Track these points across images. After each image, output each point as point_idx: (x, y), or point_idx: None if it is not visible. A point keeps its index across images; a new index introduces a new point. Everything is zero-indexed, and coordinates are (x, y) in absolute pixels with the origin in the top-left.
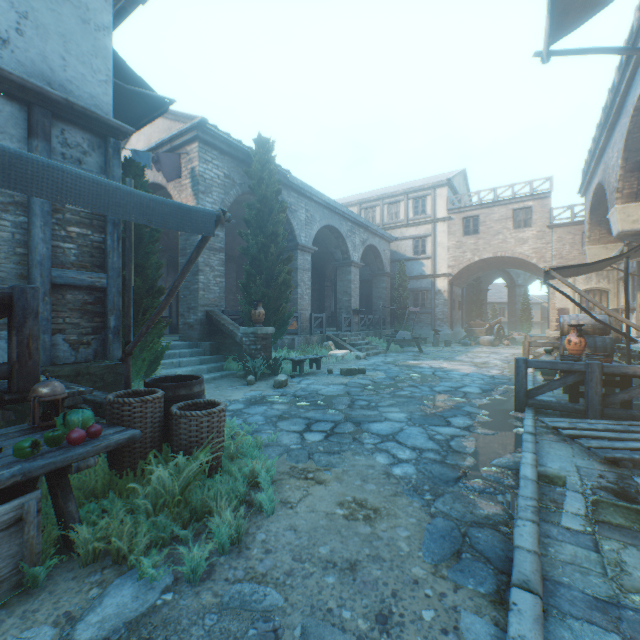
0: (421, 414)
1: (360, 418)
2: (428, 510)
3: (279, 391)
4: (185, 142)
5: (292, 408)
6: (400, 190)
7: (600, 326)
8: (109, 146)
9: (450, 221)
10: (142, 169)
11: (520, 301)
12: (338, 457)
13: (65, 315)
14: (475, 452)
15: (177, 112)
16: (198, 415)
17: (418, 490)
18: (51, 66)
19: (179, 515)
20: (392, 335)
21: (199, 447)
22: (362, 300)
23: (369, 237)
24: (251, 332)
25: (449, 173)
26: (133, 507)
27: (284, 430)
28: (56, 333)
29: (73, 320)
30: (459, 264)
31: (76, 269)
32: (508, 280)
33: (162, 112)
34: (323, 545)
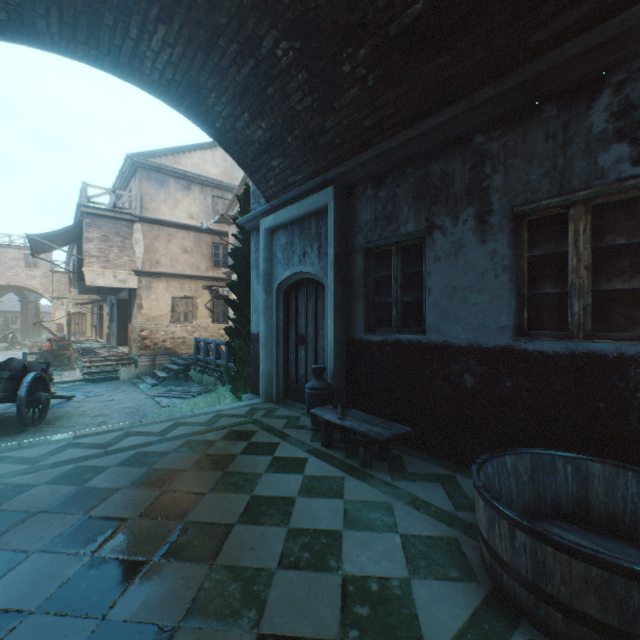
0: None
1: None
2: None
3: None
4: None
5: None
6: None
7: (64, 338)
8: None
9: None
10: None
11: (34, 314)
12: None
13: None
14: None
15: None
16: None
17: None
18: None
19: None
20: None
21: None
22: None
23: None
24: None
25: None
26: None
27: None
28: None
29: None
30: None
31: None
32: (22, 296)
33: None
34: None
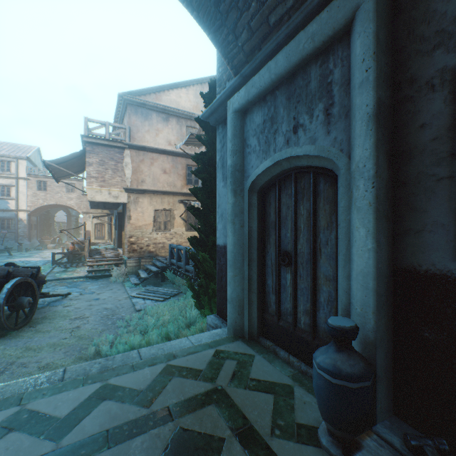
0: None
1: None
2: None
3: None
4: None
5: None
6: None
7: (84, 241)
8: None
9: (30, 180)
10: None
11: (74, 224)
12: None
13: None
14: None
15: None
16: None
17: None
18: None
19: None
20: None
21: None
22: None
23: None
24: None
25: (29, 147)
26: None
27: None
28: None
29: None
30: (36, 205)
31: None
32: (68, 212)
33: None
34: None
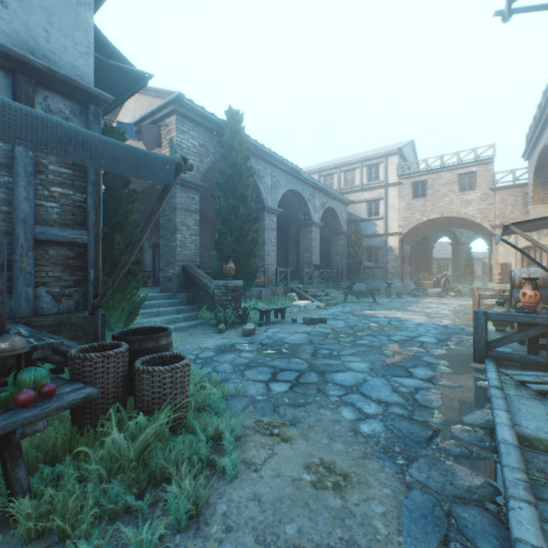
0: (382, 364)
1: (323, 367)
2: (402, 478)
3: (247, 339)
4: (164, 115)
5: (259, 356)
6: (355, 159)
7: None
8: (89, 112)
9: (400, 186)
10: (122, 135)
11: (463, 257)
12: (303, 410)
13: (48, 269)
14: (442, 407)
15: (157, 89)
16: (161, 371)
17: (388, 452)
18: (34, 37)
19: (136, 481)
20: (349, 287)
21: (162, 403)
22: (321, 256)
23: (328, 200)
24: (222, 285)
25: (399, 143)
26: (88, 471)
27: (250, 379)
28: (39, 286)
29: (56, 274)
30: (409, 224)
31: (58, 226)
32: (452, 238)
33: (142, 86)
34: (289, 522)
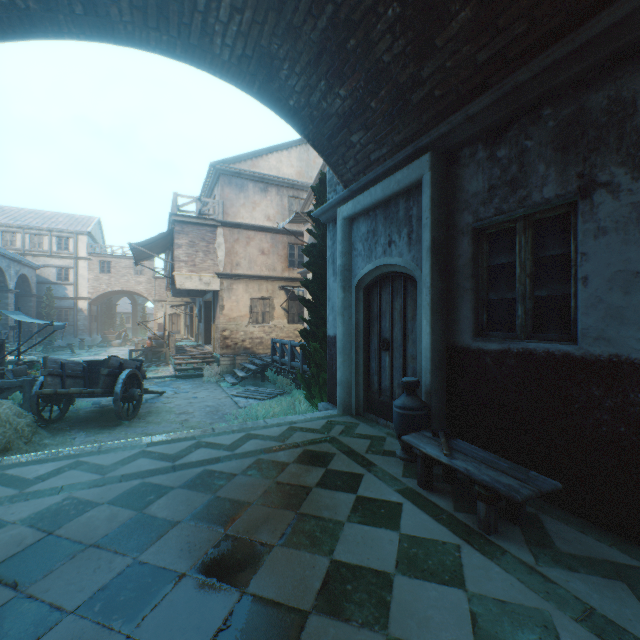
0: None
1: None
2: None
3: None
4: None
5: None
6: (45, 227)
7: (161, 336)
8: None
9: (91, 261)
10: None
11: (141, 315)
12: None
13: None
14: None
15: None
16: None
17: None
18: None
19: None
20: (48, 344)
21: None
22: None
23: (22, 268)
24: None
25: (88, 219)
26: None
27: None
28: None
29: None
30: (98, 292)
31: None
32: (133, 300)
33: None
34: None
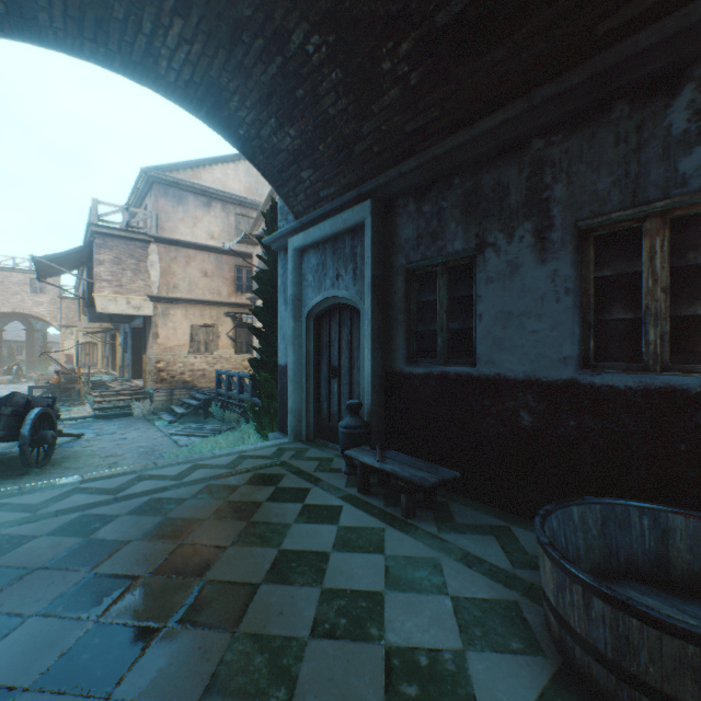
0: None
1: None
2: None
3: None
4: None
5: None
6: None
7: (73, 370)
8: None
9: None
10: None
11: (40, 344)
12: None
13: None
14: None
15: None
16: None
17: None
18: None
19: None
20: None
21: None
22: None
23: None
24: None
25: None
26: None
27: None
28: None
29: None
30: None
31: None
32: (28, 325)
33: None
34: None
